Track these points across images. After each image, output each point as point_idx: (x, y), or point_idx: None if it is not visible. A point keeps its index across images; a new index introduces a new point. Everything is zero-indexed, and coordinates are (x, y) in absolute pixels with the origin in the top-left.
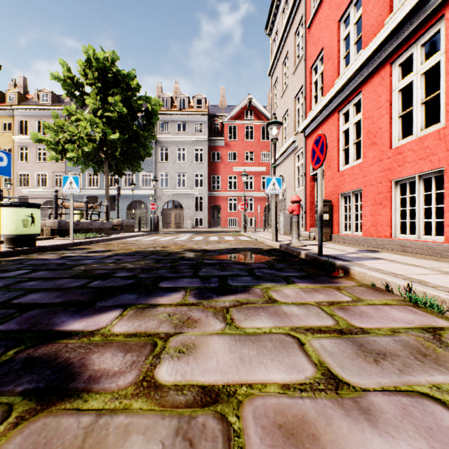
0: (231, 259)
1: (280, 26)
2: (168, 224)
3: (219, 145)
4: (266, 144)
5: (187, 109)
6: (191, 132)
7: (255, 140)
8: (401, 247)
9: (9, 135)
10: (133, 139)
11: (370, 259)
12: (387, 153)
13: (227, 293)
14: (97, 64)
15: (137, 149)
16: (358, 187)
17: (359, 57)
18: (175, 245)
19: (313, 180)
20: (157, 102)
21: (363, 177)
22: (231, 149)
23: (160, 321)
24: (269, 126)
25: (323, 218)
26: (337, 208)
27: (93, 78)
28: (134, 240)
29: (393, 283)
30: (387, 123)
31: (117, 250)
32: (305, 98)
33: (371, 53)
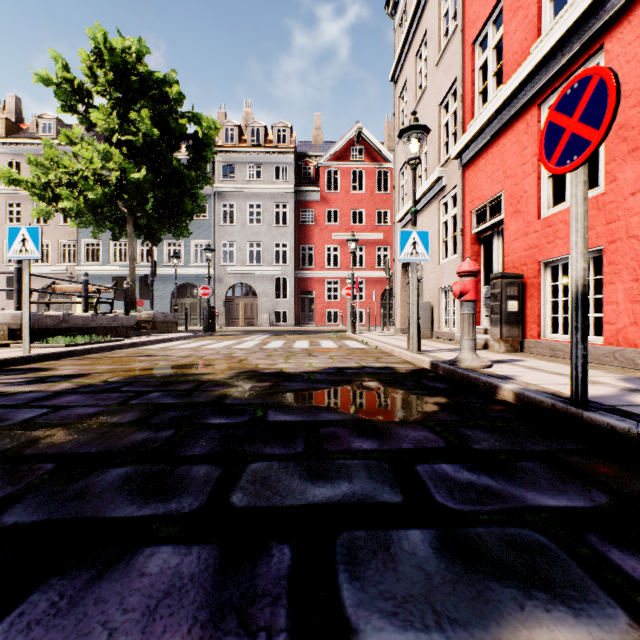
0: (338, 406)
1: None
2: (235, 320)
3: (313, 200)
4: (384, 199)
5: (263, 144)
6: (269, 179)
7: (366, 192)
8: None
9: None
10: (172, 182)
11: None
12: None
13: None
14: (111, 58)
15: (179, 199)
16: (593, 245)
17: None
18: (226, 359)
19: (477, 242)
20: (212, 123)
21: (608, 222)
22: (330, 206)
23: None
24: (403, 136)
25: (506, 309)
26: (535, 288)
27: (107, 83)
28: (159, 349)
29: None
30: None
31: (99, 373)
32: (462, 98)
33: None
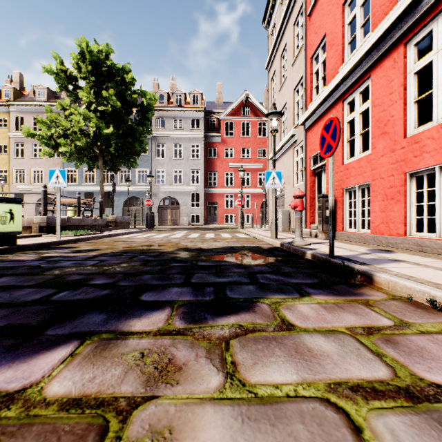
0: (229, 260)
1: (278, 18)
2: (165, 221)
3: (216, 141)
4: (263, 141)
5: (184, 105)
6: (187, 128)
7: (251, 136)
8: (418, 246)
9: (5, 131)
10: (128, 134)
11: (391, 262)
12: (401, 142)
13: (226, 312)
14: (90, 57)
15: (132, 144)
16: (366, 181)
17: (368, 39)
18: (168, 243)
19: (313, 175)
20: (152, 96)
21: (372, 169)
22: (227, 146)
23: (126, 369)
24: (268, 117)
25: (325, 214)
26: (341, 203)
27: (87, 72)
28: (126, 238)
29: (441, 298)
30: (401, 109)
31: (105, 249)
32: (305, 89)
33: (382, 33)
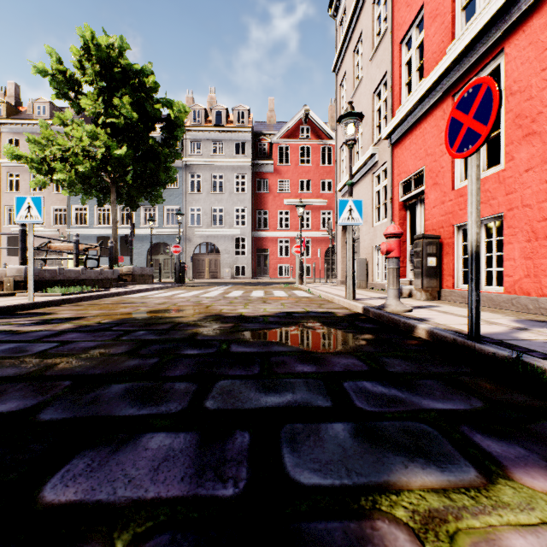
0: (286, 341)
1: None
2: (201, 273)
3: (267, 171)
4: (328, 170)
5: (225, 124)
6: (230, 154)
7: (312, 165)
8: None
9: None
10: (148, 157)
11: None
12: None
13: None
14: (97, 53)
15: (155, 171)
16: (496, 212)
17: None
18: (195, 306)
19: (403, 208)
20: (182, 107)
21: (507, 193)
22: (281, 177)
23: None
24: (342, 121)
25: (427, 264)
26: (450, 247)
27: (94, 74)
28: (139, 298)
29: None
30: None
31: (92, 316)
32: (392, 88)
33: None
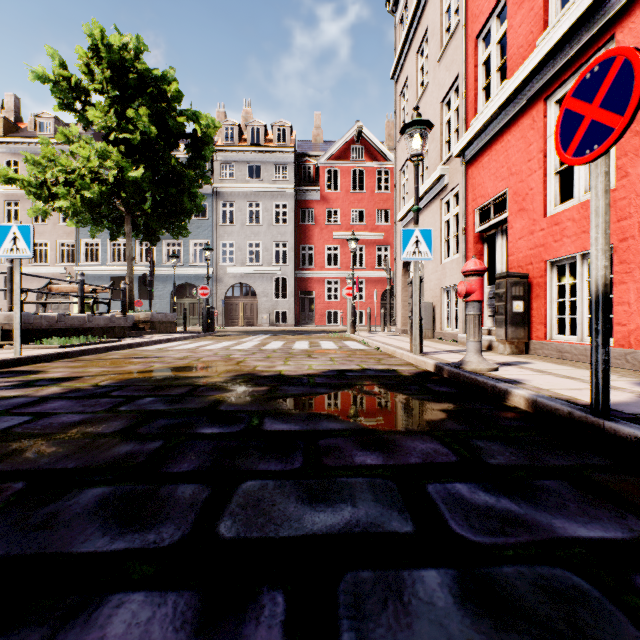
0: (339, 413)
1: None
2: (234, 320)
3: (313, 199)
4: (384, 198)
5: (263, 143)
6: (268, 178)
7: (366, 192)
8: None
9: None
10: (170, 181)
11: None
12: None
13: None
14: (108, 55)
15: (178, 198)
16: None
17: None
18: (223, 361)
19: (480, 241)
20: (211, 121)
21: (619, 219)
22: (330, 205)
23: None
24: (406, 131)
25: (512, 309)
26: (541, 288)
27: (104, 80)
28: (156, 350)
29: None
30: None
31: (90, 376)
32: (465, 94)
33: None
